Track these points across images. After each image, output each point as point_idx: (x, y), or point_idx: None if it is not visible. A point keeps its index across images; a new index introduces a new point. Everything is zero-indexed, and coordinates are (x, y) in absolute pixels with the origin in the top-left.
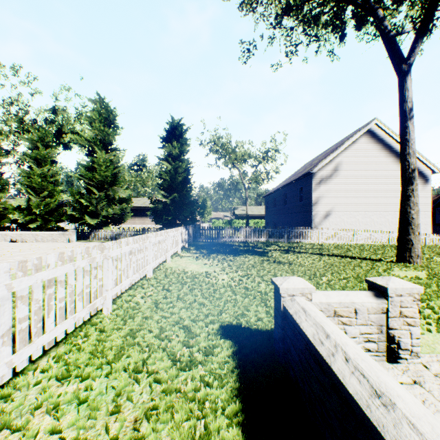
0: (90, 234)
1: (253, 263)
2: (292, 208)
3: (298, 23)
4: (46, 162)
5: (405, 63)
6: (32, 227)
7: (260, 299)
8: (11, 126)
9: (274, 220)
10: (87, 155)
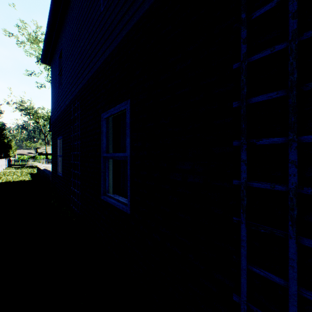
0: None
1: None
2: None
3: None
4: None
5: None
6: None
7: None
8: None
9: None
10: None
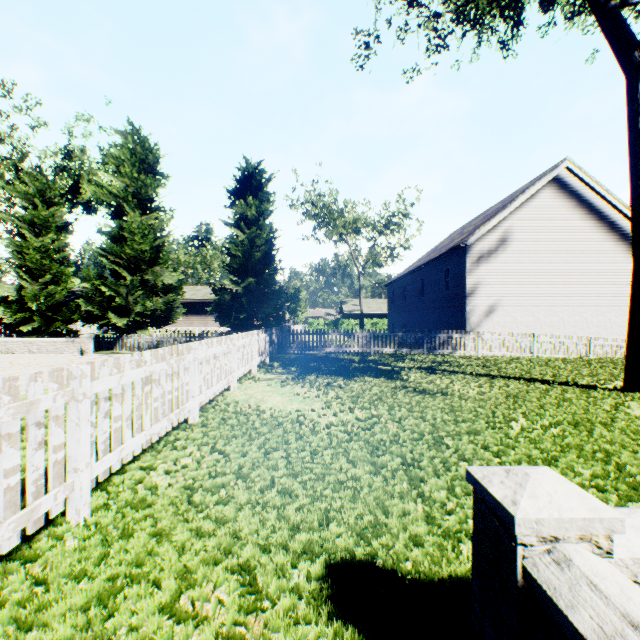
0: (117, 341)
1: (379, 393)
2: (432, 301)
3: None
4: (49, 229)
5: (639, 49)
6: (25, 330)
7: (407, 477)
8: (3, 177)
9: (403, 320)
10: (114, 219)
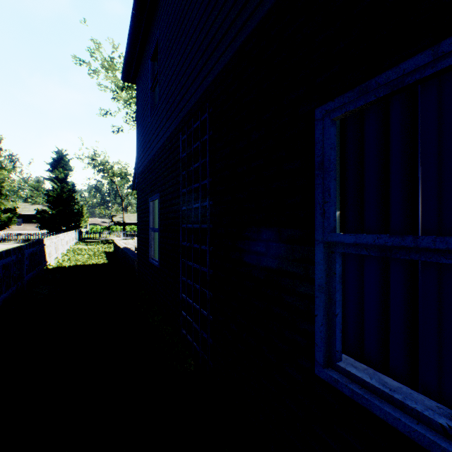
0: None
1: None
2: None
3: None
4: None
5: None
6: None
7: None
8: None
9: None
10: None
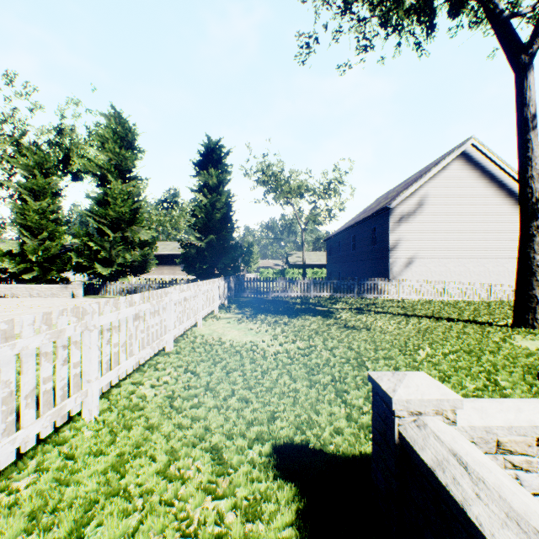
0: (102, 287)
1: (316, 328)
2: (362, 254)
3: (374, 7)
4: (45, 195)
5: (525, 53)
6: (27, 278)
7: (334, 390)
8: (6, 150)
9: (339, 269)
10: (99, 186)
